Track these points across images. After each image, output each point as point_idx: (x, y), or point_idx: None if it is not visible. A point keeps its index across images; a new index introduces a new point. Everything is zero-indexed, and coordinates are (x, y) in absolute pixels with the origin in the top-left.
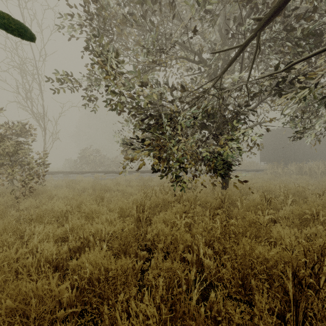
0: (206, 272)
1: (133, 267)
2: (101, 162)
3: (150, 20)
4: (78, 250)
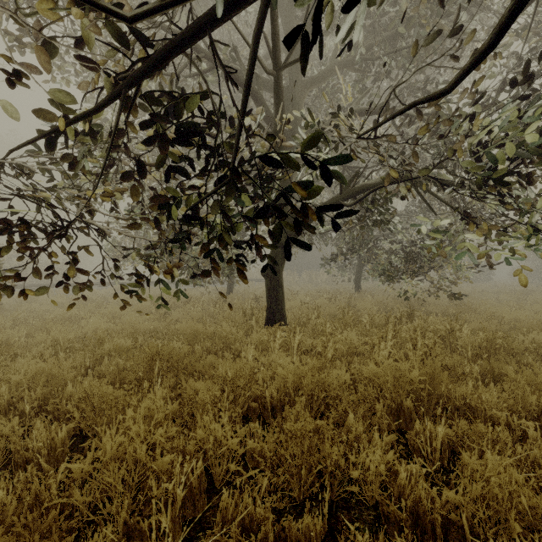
0: None
1: None
2: None
3: None
4: None
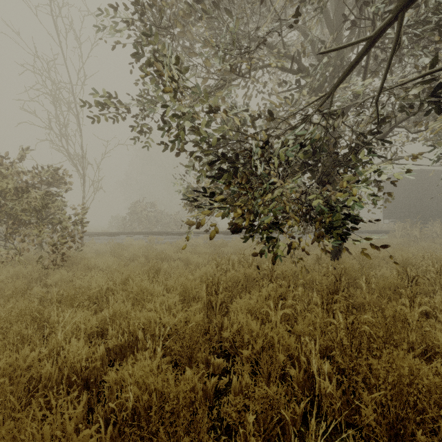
0: (324, 403)
1: (203, 387)
2: (157, 220)
3: (225, 9)
4: (121, 351)
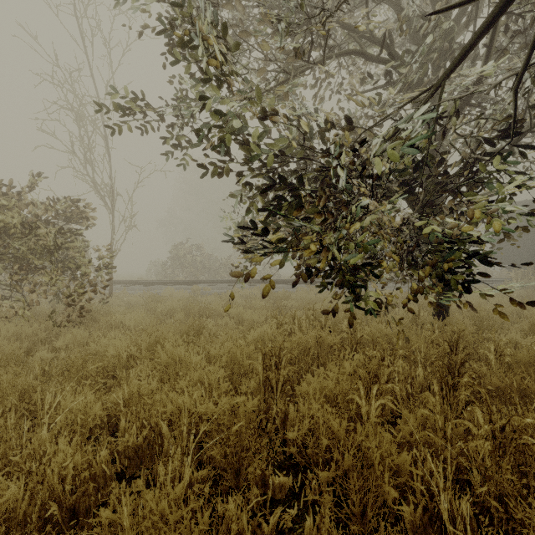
0: None
1: (256, 532)
2: (204, 266)
3: None
4: (137, 454)
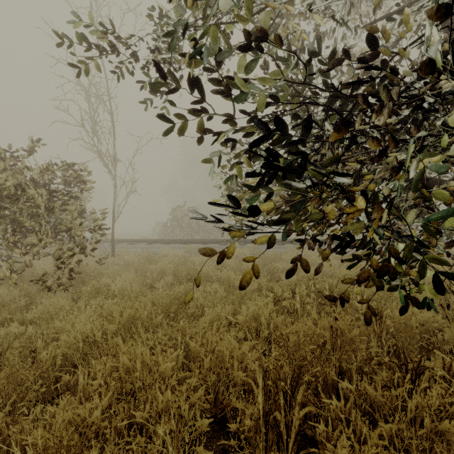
0: None
1: None
2: (199, 226)
3: None
4: None
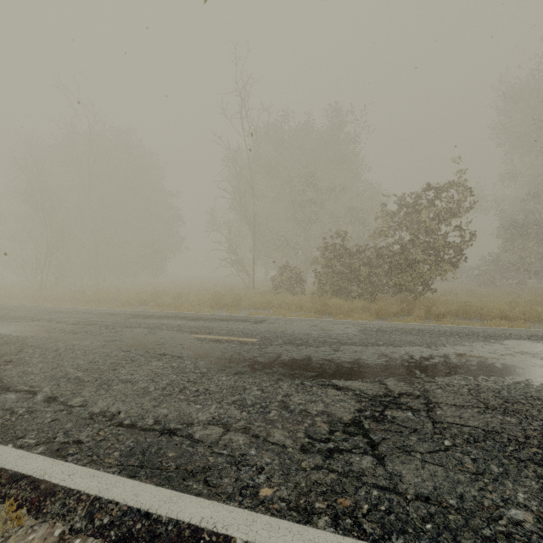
0: None
1: None
2: None
3: None
4: None
